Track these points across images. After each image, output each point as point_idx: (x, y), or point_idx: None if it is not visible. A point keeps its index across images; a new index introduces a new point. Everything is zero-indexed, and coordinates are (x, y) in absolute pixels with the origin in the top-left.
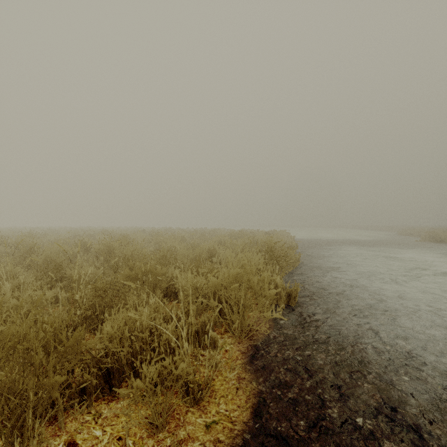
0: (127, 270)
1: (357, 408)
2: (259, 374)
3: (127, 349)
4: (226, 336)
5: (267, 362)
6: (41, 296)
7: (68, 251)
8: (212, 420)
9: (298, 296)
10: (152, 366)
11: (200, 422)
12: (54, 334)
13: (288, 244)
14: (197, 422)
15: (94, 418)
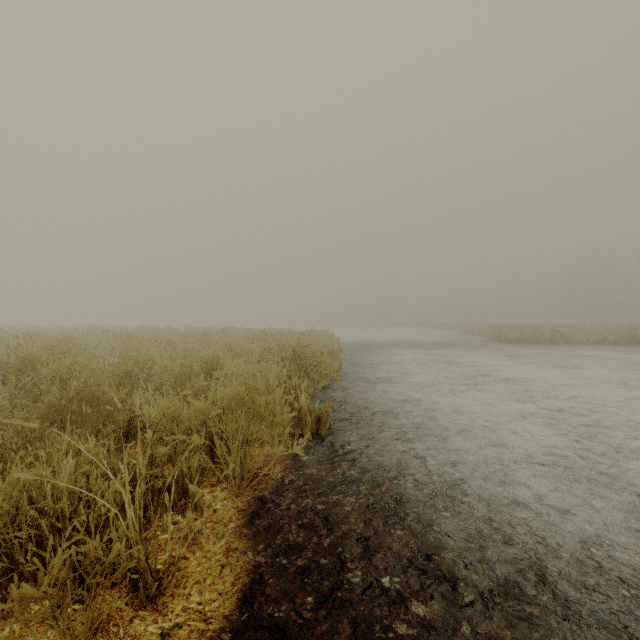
0: (50, 398)
1: (386, 565)
2: (260, 539)
3: (28, 533)
4: (219, 488)
5: (275, 520)
6: None
7: None
8: (174, 624)
9: (333, 420)
10: (56, 557)
11: (152, 632)
12: None
13: (329, 348)
14: (147, 633)
15: None
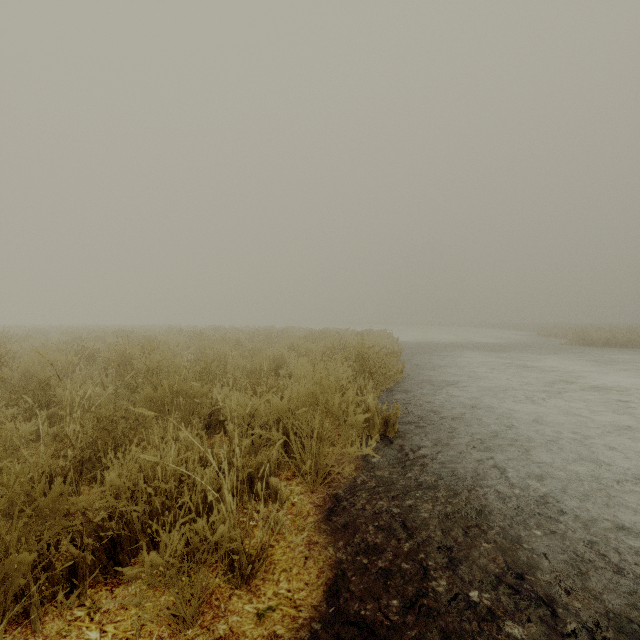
0: (149, 390)
1: (472, 578)
2: (338, 536)
3: (143, 507)
4: (294, 482)
5: (351, 518)
6: (2, 432)
7: (60, 362)
8: (267, 606)
9: (399, 423)
10: (175, 531)
11: (249, 610)
12: (23, 490)
13: (389, 349)
14: (245, 611)
15: (89, 612)
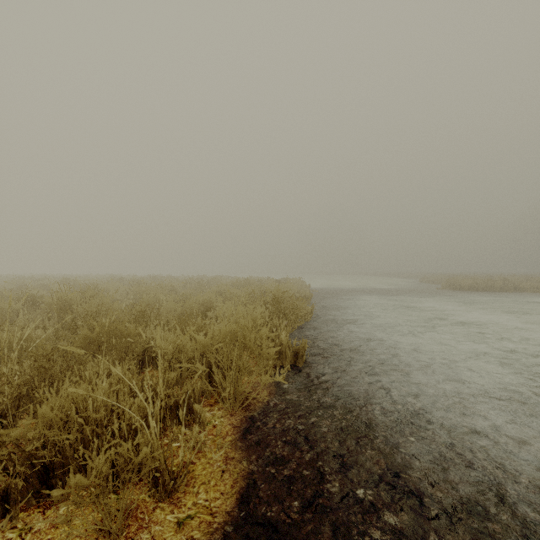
0: (86, 331)
1: (359, 479)
2: (252, 451)
3: (75, 436)
4: (216, 408)
5: (263, 436)
6: None
7: (4, 308)
8: (187, 515)
9: (308, 354)
10: (100, 455)
11: (170, 520)
12: None
13: (302, 294)
14: (166, 520)
15: (21, 533)
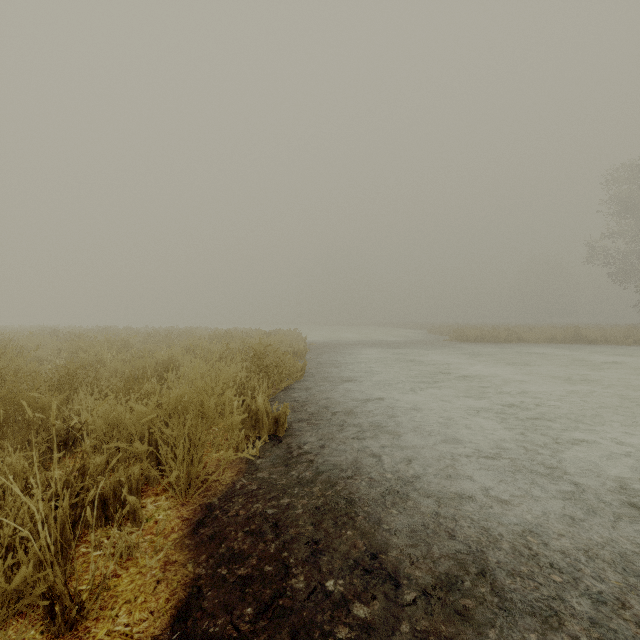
0: None
1: (332, 567)
2: (202, 549)
3: None
4: (164, 497)
5: (221, 528)
6: None
7: None
8: None
9: (292, 421)
10: None
11: None
12: None
13: (295, 348)
14: None
15: None
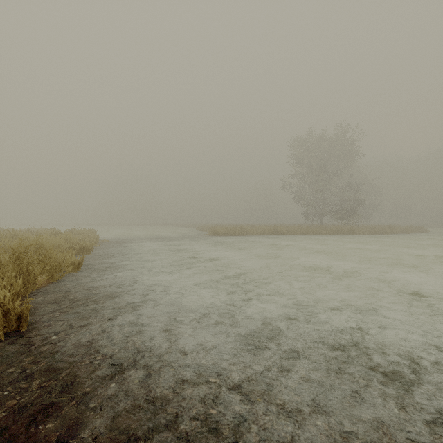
0: None
1: None
2: None
3: None
4: None
5: None
6: None
7: None
8: None
9: (47, 312)
10: None
11: None
12: None
13: (82, 244)
14: None
15: None
